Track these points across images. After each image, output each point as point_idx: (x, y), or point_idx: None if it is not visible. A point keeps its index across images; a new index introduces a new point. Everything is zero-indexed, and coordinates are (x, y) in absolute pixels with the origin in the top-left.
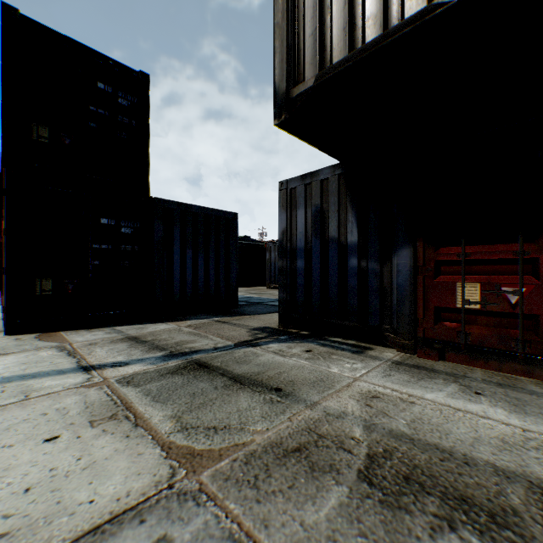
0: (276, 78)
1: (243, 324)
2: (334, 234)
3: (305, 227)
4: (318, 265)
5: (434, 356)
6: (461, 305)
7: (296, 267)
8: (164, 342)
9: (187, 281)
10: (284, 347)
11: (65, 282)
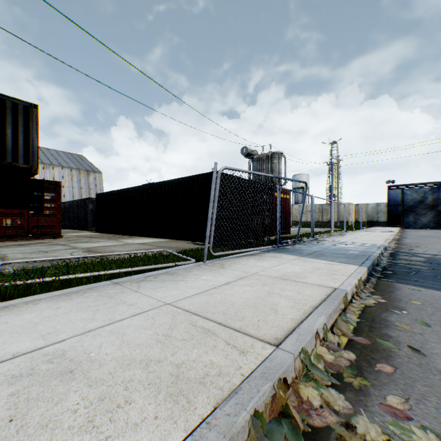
0: None
1: None
2: None
3: None
4: None
5: None
6: (7, 225)
7: None
8: None
9: None
10: None
11: None
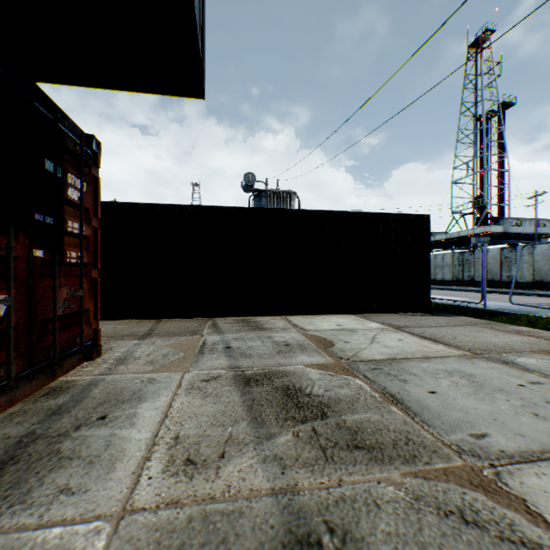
0: None
1: None
2: None
3: None
4: None
5: None
6: None
7: None
8: None
9: None
10: None
11: None
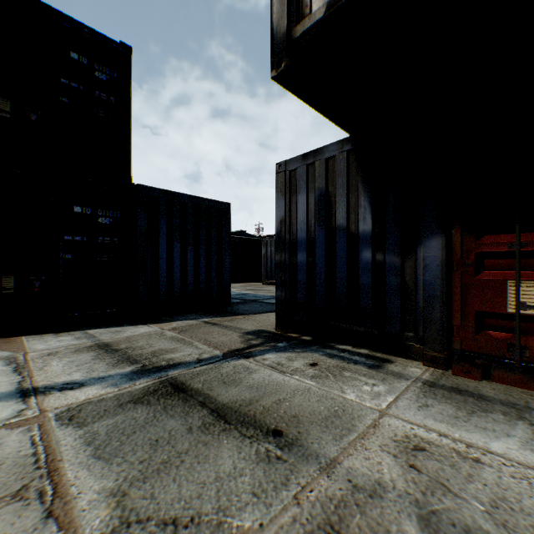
0: (273, 17)
1: (236, 326)
2: (342, 222)
3: (306, 215)
4: (323, 258)
5: (476, 375)
6: (514, 309)
7: (296, 262)
8: (138, 351)
9: (175, 277)
10: (283, 359)
11: (31, 279)
